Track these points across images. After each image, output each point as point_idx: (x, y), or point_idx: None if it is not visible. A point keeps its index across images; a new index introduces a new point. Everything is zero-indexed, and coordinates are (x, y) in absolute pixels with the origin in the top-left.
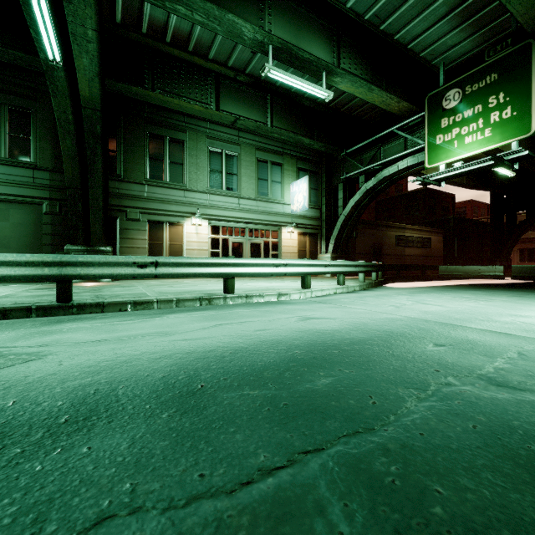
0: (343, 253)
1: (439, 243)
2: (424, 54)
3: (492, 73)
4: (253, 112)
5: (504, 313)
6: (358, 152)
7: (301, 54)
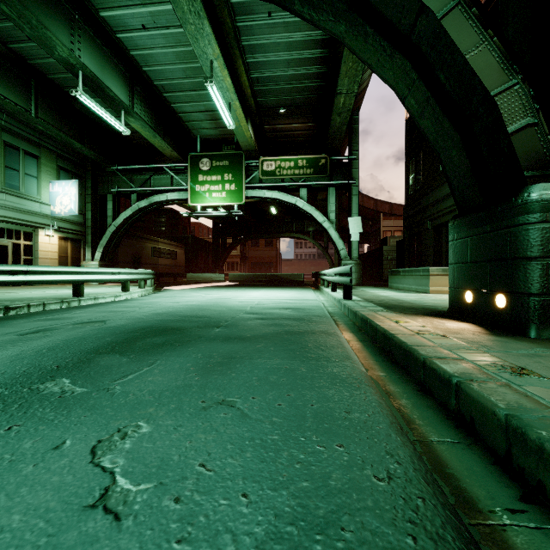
0: (111, 261)
1: (182, 256)
2: (188, 123)
3: (226, 160)
4: (12, 92)
5: (245, 295)
6: (129, 171)
7: (107, 91)
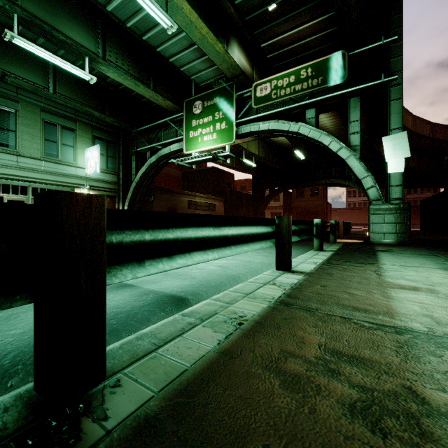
0: None
1: (221, 208)
2: (183, 70)
3: (217, 97)
4: (30, 73)
5: None
6: (146, 132)
7: (56, 34)
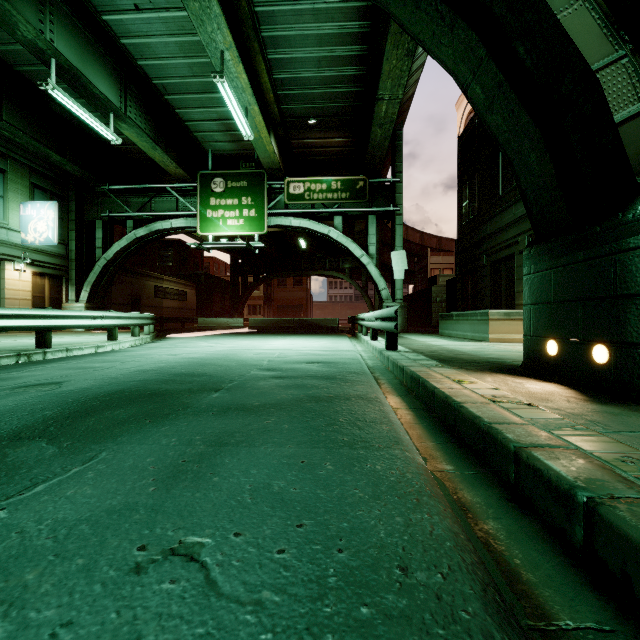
0: (101, 303)
1: (193, 297)
2: (197, 135)
3: (245, 181)
4: None
5: (265, 344)
6: (124, 192)
7: (90, 87)
